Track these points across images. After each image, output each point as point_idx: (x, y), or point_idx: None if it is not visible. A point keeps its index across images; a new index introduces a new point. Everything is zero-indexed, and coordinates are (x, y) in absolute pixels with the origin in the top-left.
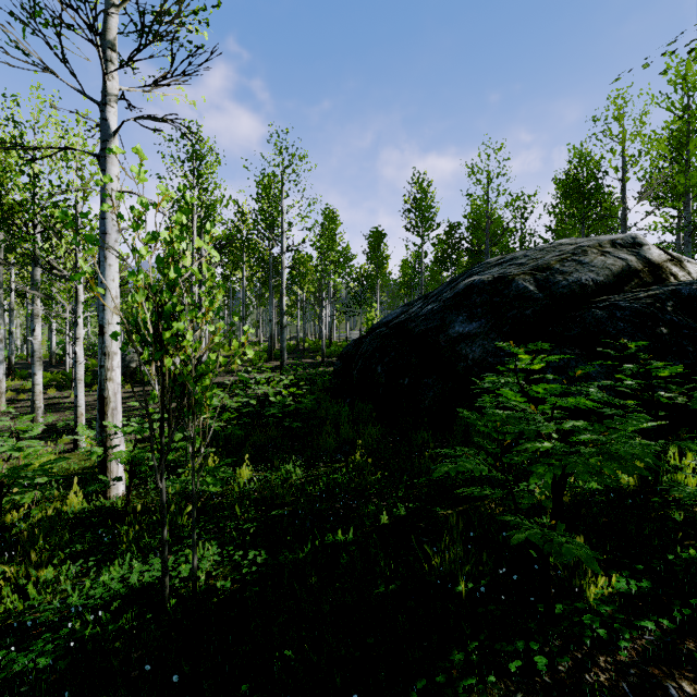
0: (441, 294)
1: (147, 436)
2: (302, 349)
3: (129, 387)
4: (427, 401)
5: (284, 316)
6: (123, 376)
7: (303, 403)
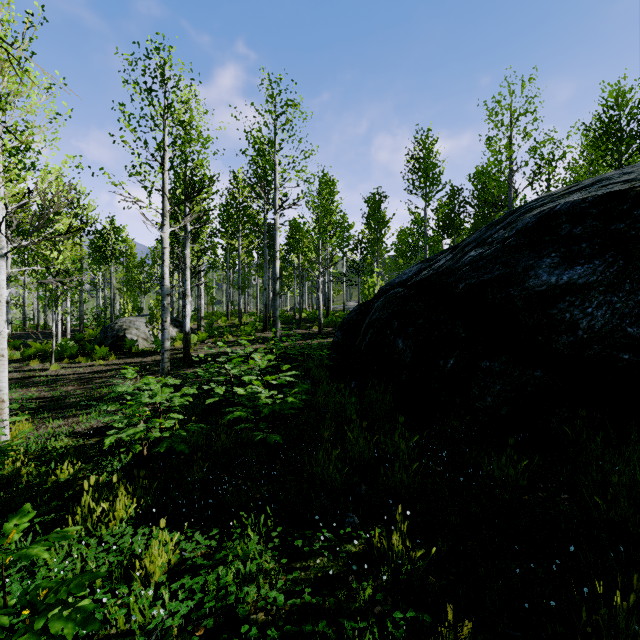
0: (483, 239)
1: (95, 427)
2: (298, 319)
3: (113, 358)
4: (490, 398)
5: (277, 281)
6: (112, 346)
7: (286, 402)
